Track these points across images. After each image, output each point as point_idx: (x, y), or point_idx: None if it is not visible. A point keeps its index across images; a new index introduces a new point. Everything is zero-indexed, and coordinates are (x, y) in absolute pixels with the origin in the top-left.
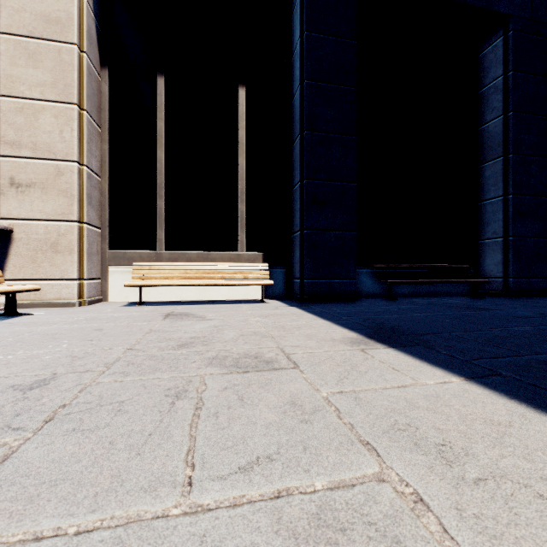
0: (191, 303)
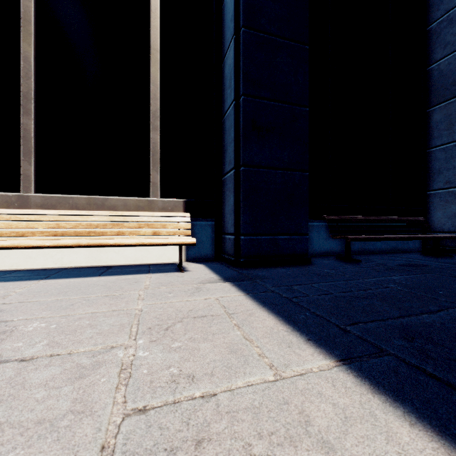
0: (65, 275)
